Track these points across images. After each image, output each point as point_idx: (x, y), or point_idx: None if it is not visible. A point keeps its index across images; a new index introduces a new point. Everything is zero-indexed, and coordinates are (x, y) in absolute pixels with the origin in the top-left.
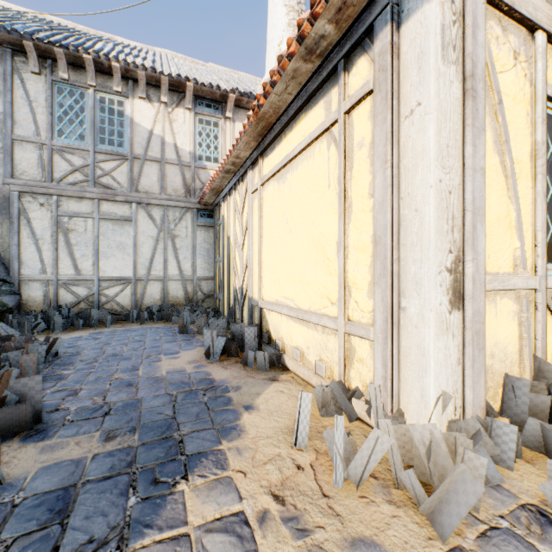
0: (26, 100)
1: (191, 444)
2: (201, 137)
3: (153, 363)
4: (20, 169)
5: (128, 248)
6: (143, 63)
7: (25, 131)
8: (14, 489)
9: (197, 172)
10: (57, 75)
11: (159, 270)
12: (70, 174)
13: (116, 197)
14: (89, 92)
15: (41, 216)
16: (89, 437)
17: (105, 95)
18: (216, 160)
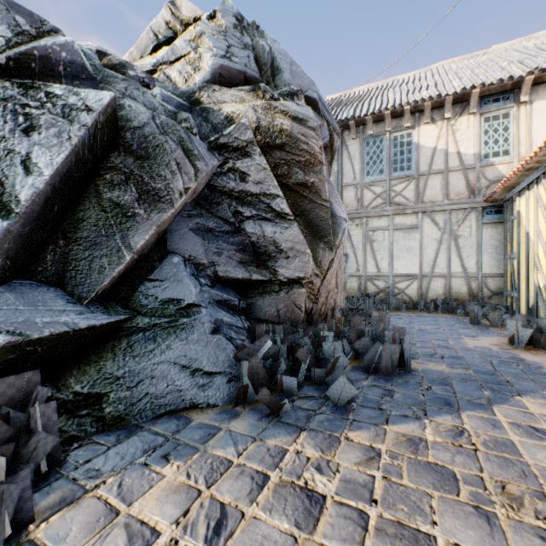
0: (348, 159)
1: (516, 385)
2: (486, 135)
3: (457, 339)
4: (345, 204)
5: (414, 251)
6: (429, 95)
7: (348, 179)
8: (416, 371)
9: (481, 172)
10: (365, 134)
11: (441, 268)
12: (373, 201)
13: (405, 210)
14: (385, 137)
15: (356, 233)
16: (439, 364)
17: (397, 134)
18: (506, 153)
